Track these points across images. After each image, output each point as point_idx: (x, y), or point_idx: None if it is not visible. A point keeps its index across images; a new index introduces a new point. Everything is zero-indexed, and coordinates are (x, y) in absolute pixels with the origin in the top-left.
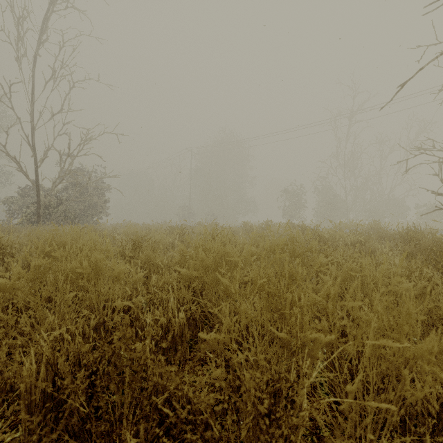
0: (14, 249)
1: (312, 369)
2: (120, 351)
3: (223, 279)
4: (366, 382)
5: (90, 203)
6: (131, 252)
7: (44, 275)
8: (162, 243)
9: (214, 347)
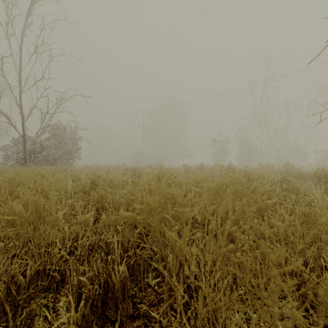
0: None
1: None
2: (60, 301)
3: (169, 233)
4: None
5: (66, 150)
6: (89, 190)
7: None
8: (117, 182)
9: None
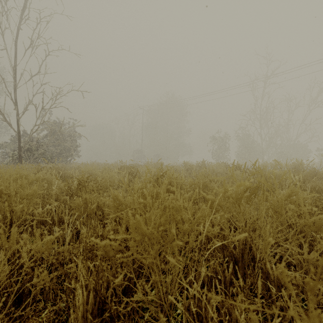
0: None
1: None
2: None
3: None
4: None
5: (65, 147)
6: (76, 191)
7: None
8: (110, 182)
9: None
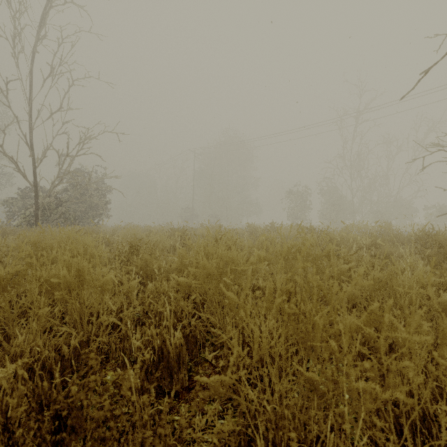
0: (1, 253)
1: (353, 425)
2: (106, 375)
3: (228, 293)
4: (415, 429)
5: (91, 204)
6: (127, 255)
7: (17, 285)
8: (162, 246)
9: (217, 392)
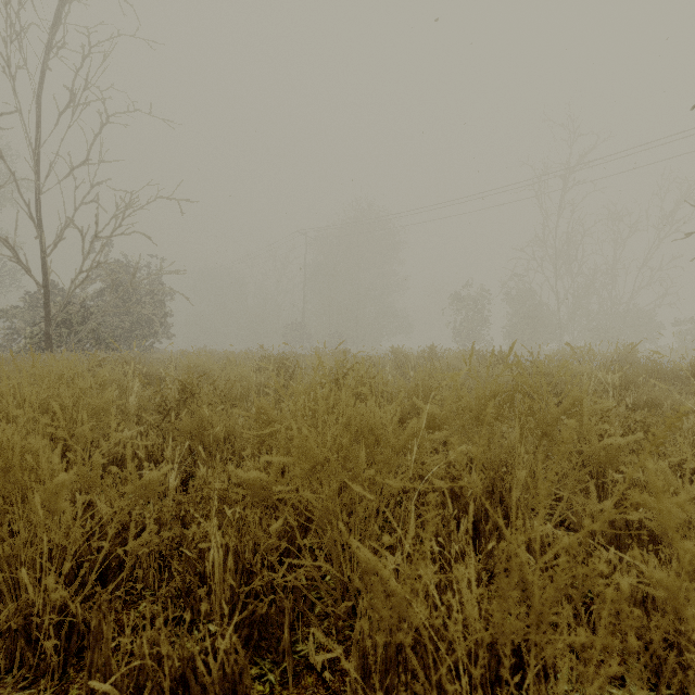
0: None
1: None
2: None
3: (364, 556)
4: None
5: (140, 317)
6: (176, 406)
7: None
8: (243, 388)
9: None
